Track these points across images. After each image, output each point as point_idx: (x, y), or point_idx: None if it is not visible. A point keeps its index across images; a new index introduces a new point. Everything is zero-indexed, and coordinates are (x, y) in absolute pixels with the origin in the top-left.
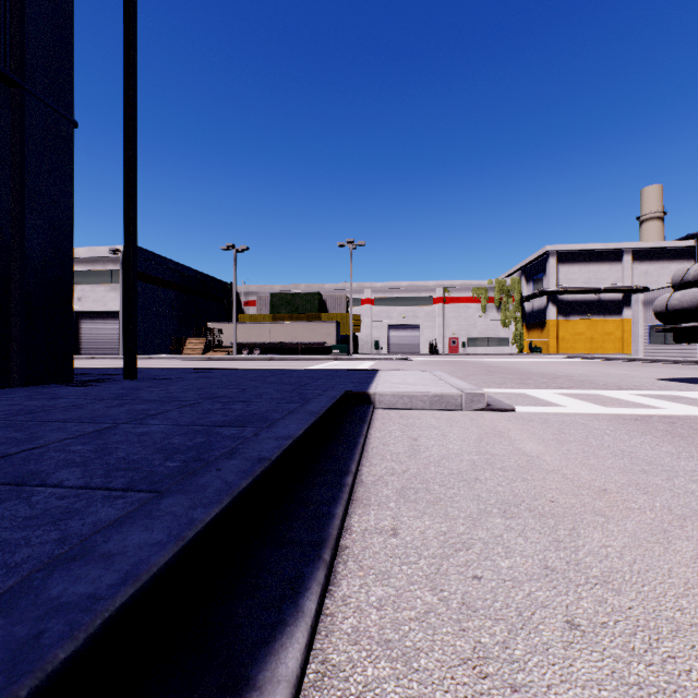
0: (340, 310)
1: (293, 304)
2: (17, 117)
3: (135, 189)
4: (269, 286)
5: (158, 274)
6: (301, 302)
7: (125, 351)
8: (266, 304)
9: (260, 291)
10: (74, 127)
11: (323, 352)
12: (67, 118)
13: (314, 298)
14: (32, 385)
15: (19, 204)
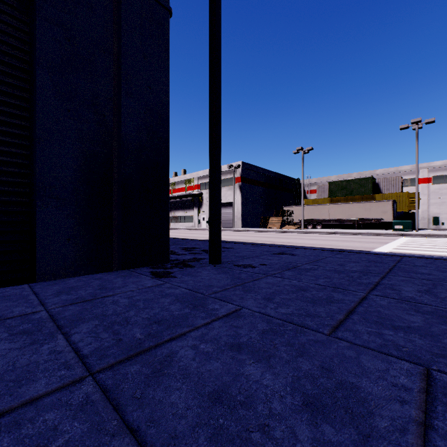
0: (394, 190)
1: (348, 189)
2: (116, 4)
3: (219, 59)
4: (326, 177)
5: (253, 177)
6: (355, 186)
7: (210, 234)
8: (324, 191)
9: (318, 182)
10: (169, 15)
11: (377, 227)
12: (160, 4)
13: (367, 182)
14: (127, 268)
15: (116, 89)
